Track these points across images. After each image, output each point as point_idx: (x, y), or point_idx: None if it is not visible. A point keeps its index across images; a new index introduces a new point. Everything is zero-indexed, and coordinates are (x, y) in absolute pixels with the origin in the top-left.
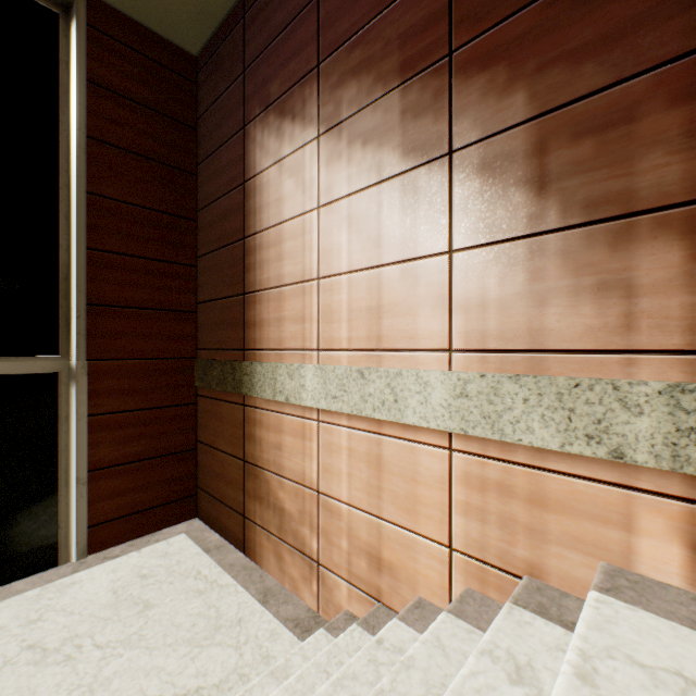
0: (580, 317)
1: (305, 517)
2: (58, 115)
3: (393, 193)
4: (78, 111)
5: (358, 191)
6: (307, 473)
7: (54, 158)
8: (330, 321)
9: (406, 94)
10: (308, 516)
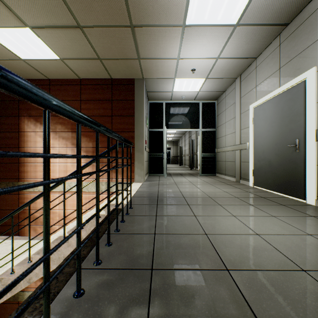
0: None
1: None
2: None
3: (70, 150)
4: None
5: (61, 147)
6: None
7: None
8: (53, 172)
9: (72, 134)
10: None
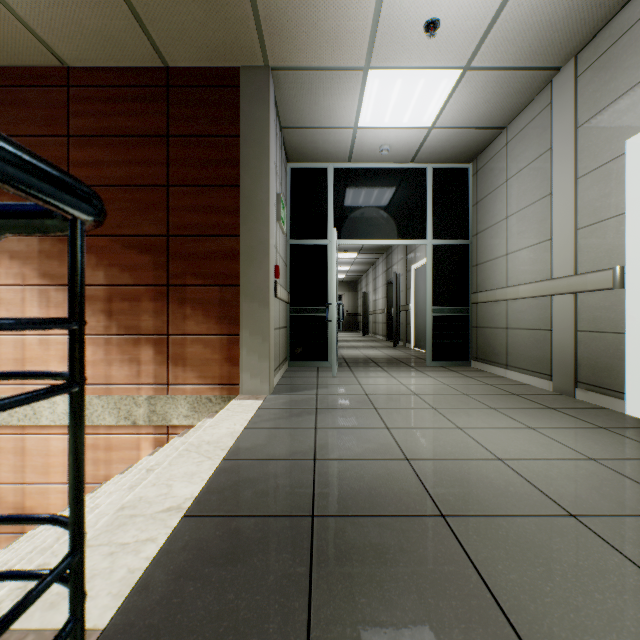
0: (124, 371)
1: None
2: None
3: (34, 294)
4: None
5: (7, 285)
6: None
7: None
8: None
9: (43, 242)
10: None
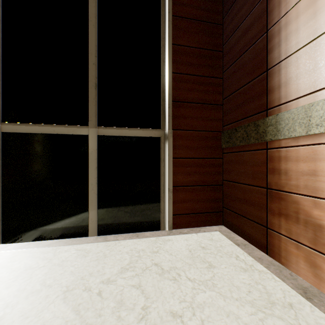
0: None
1: None
2: (160, 13)
3: None
4: (168, 3)
5: None
6: None
7: (159, 34)
8: None
9: None
10: None
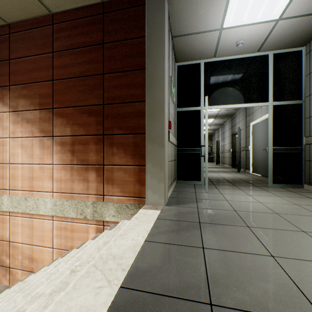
0: (80, 186)
1: (4, 252)
2: None
3: (37, 142)
4: None
5: (25, 137)
6: (5, 235)
7: None
8: (14, 179)
9: (41, 113)
10: (5, 251)
